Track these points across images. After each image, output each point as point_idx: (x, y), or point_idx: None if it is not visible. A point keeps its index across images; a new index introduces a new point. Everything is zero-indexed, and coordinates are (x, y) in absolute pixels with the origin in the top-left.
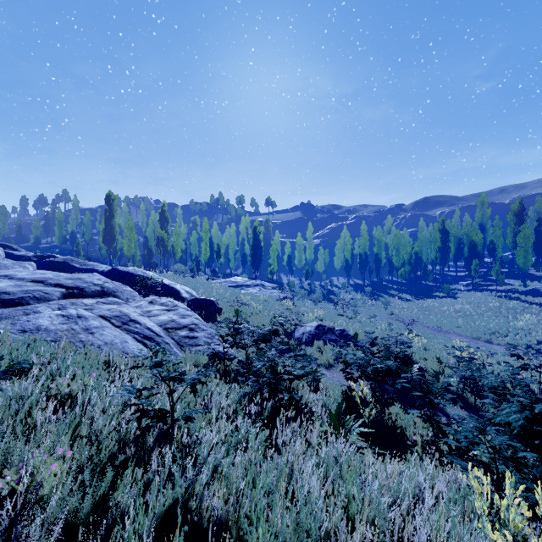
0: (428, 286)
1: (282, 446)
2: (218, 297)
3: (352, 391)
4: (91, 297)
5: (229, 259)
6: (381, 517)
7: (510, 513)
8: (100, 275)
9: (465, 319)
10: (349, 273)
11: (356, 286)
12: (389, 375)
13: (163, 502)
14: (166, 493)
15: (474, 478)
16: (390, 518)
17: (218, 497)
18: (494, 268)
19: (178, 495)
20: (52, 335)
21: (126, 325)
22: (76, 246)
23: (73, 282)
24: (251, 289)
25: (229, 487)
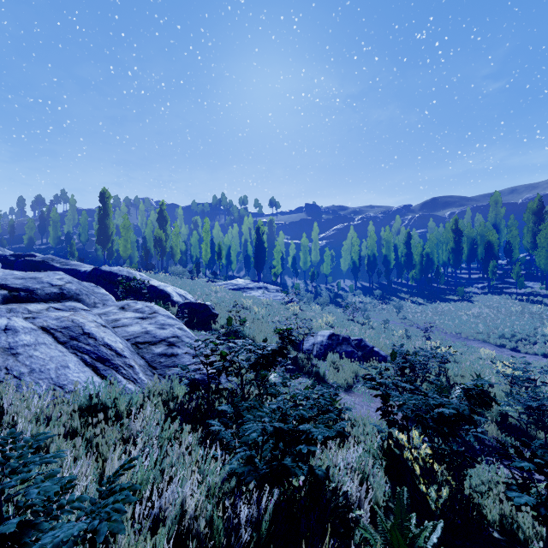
0: (440, 289)
1: None
2: (216, 301)
3: (403, 449)
4: (44, 301)
5: (231, 261)
6: None
7: None
8: (64, 274)
9: (486, 325)
10: (356, 275)
11: (363, 289)
12: (455, 420)
13: None
14: None
15: None
16: None
17: None
18: (514, 269)
19: None
20: None
21: (75, 341)
22: (70, 247)
23: (23, 282)
24: (254, 292)
25: None
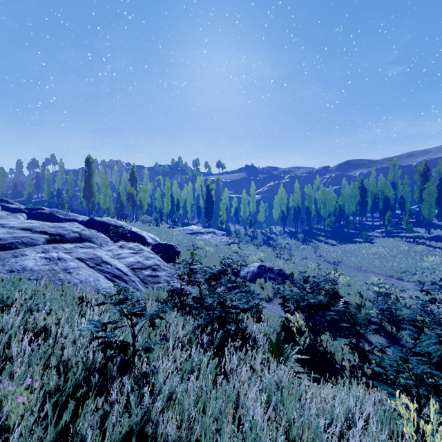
0: (349, 233)
1: (230, 372)
2: (178, 242)
3: (289, 322)
4: (71, 242)
5: (186, 211)
6: (318, 440)
7: (435, 438)
8: (78, 224)
9: (380, 260)
10: (285, 222)
11: (290, 233)
12: (321, 308)
13: (122, 426)
14: (123, 422)
15: (401, 405)
16: (327, 441)
17: (172, 421)
18: (404, 218)
19: (134, 423)
20: (36, 275)
21: (99, 266)
22: (61, 201)
23: (55, 230)
24: (205, 235)
25: (182, 414)
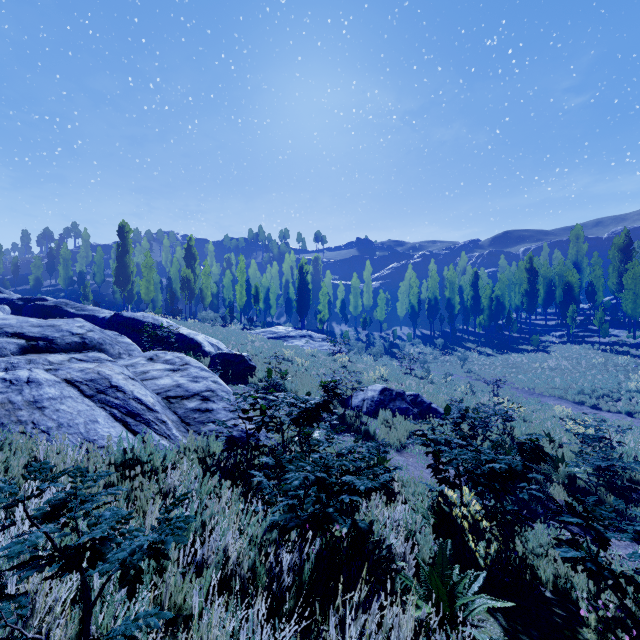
0: (512, 338)
1: None
2: (254, 351)
3: (452, 506)
4: (65, 352)
5: (270, 305)
6: None
7: None
8: (84, 321)
9: (563, 379)
10: (415, 321)
11: (424, 338)
12: (509, 477)
13: None
14: None
15: None
16: None
17: None
18: (597, 315)
19: None
20: None
21: (102, 394)
22: (83, 289)
23: (41, 330)
24: (297, 341)
25: None
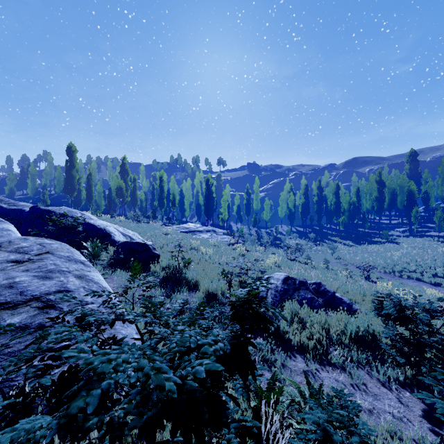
0: (365, 233)
1: None
2: (165, 242)
3: None
4: None
5: (184, 209)
6: None
7: None
8: None
9: (417, 264)
10: (292, 221)
11: (298, 233)
12: None
13: None
14: None
15: None
16: None
17: None
18: (437, 214)
19: None
20: None
21: None
22: (43, 196)
23: None
24: (203, 234)
25: None
